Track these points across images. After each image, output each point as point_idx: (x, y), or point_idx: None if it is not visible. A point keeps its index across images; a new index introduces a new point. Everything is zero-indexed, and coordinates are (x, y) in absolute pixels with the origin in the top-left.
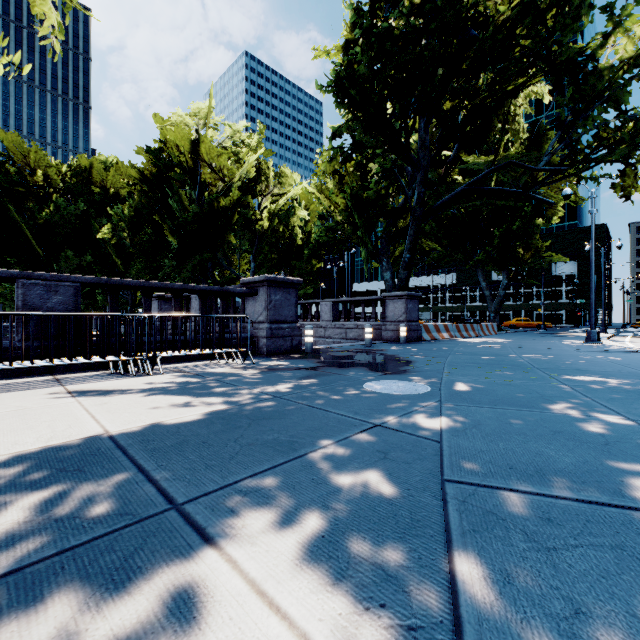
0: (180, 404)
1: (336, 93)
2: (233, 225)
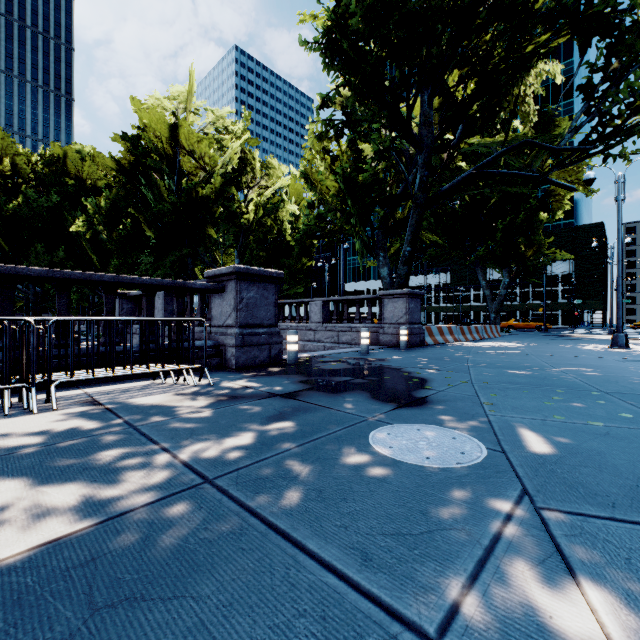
0: None
1: (327, 53)
2: (216, 218)
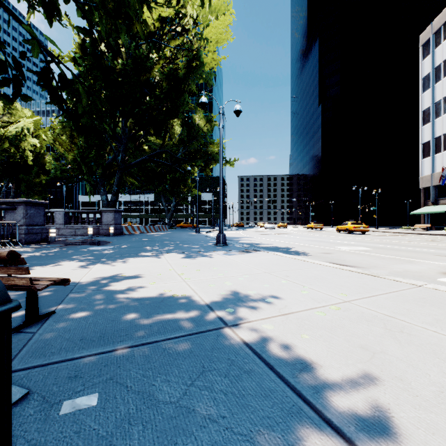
0: None
1: (70, 94)
2: None
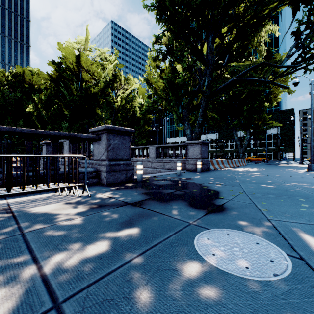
0: None
1: (158, 12)
2: (101, 104)
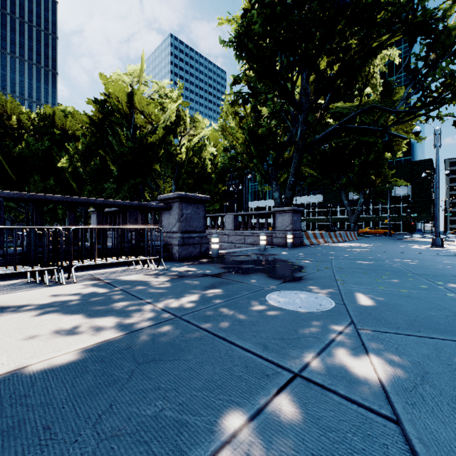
0: (65, 330)
1: (237, 48)
2: (159, 157)
